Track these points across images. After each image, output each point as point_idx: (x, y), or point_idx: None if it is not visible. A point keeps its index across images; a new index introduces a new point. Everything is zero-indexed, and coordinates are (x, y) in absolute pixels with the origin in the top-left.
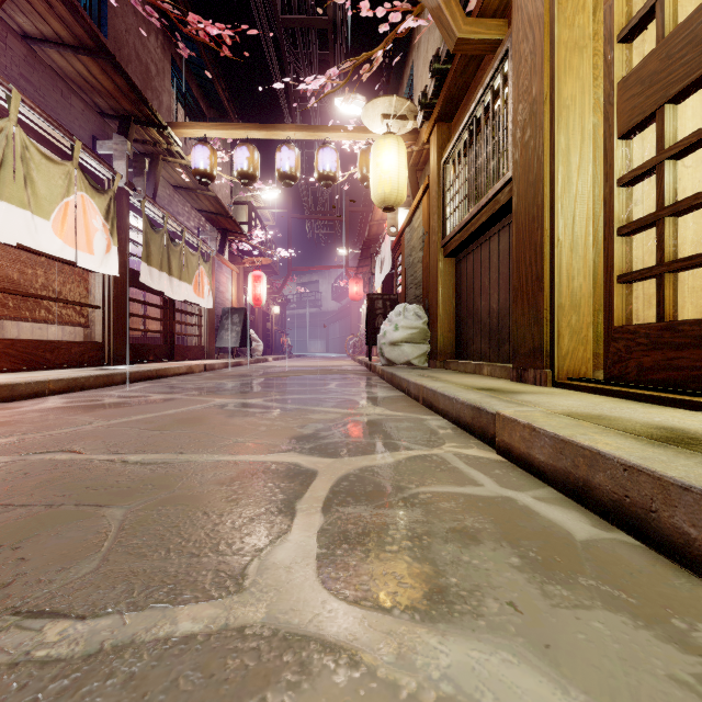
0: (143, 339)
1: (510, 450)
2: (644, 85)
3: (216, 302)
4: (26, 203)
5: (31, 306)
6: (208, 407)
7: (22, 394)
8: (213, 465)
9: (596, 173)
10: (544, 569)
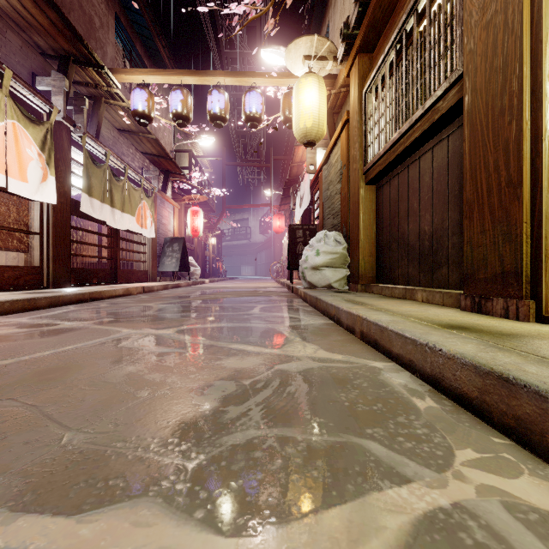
0: (98, 264)
1: None
2: None
3: (159, 232)
4: None
5: None
6: (103, 343)
7: None
8: None
9: None
10: None
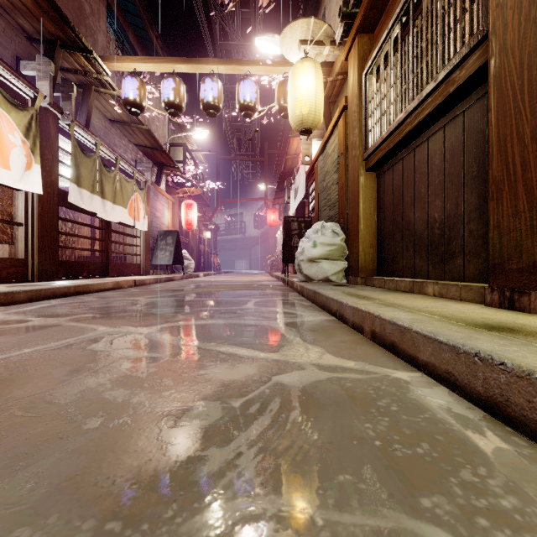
0: (92, 258)
1: None
2: None
3: (152, 225)
4: None
5: None
6: (69, 345)
7: None
8: None
9: None
10: None
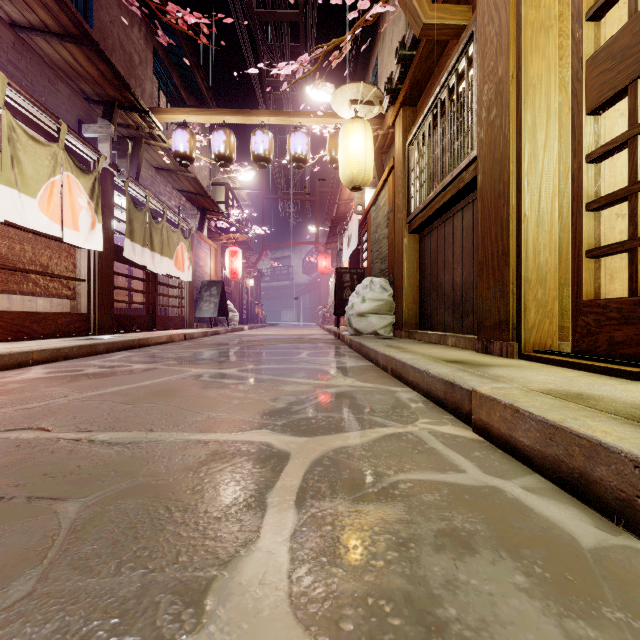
0: (128, 310)
1: (488, 429)
2: (615, 60)
3: (196, 275)
4: (13, 182)
5: (19, 280)
6: (184, 378)
7: (6, 364)
8: (182, 446)
9: (561, 151)
10: (558, 594)
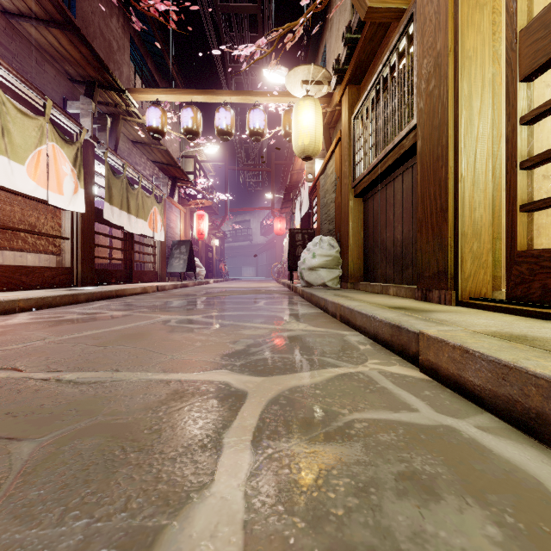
0: (109, 265)
1: (436, 369)
2: (548, 28)
3: (167, 235)
4: (3, 150)
5: (9, 237)
6: (153, 323)
7: None
8: (144, 385)
9: (494, 117)
10: (537, 549)
